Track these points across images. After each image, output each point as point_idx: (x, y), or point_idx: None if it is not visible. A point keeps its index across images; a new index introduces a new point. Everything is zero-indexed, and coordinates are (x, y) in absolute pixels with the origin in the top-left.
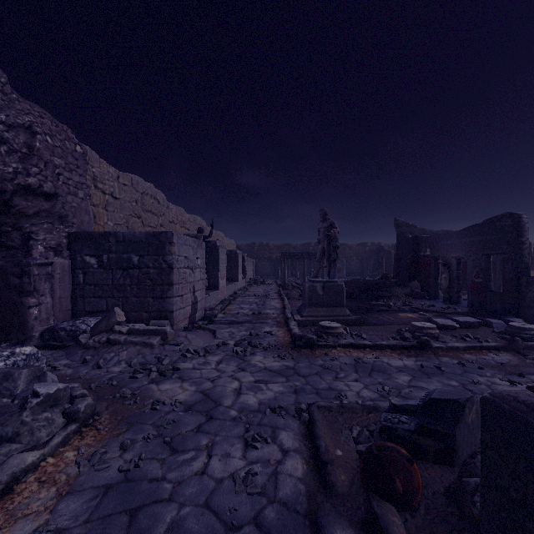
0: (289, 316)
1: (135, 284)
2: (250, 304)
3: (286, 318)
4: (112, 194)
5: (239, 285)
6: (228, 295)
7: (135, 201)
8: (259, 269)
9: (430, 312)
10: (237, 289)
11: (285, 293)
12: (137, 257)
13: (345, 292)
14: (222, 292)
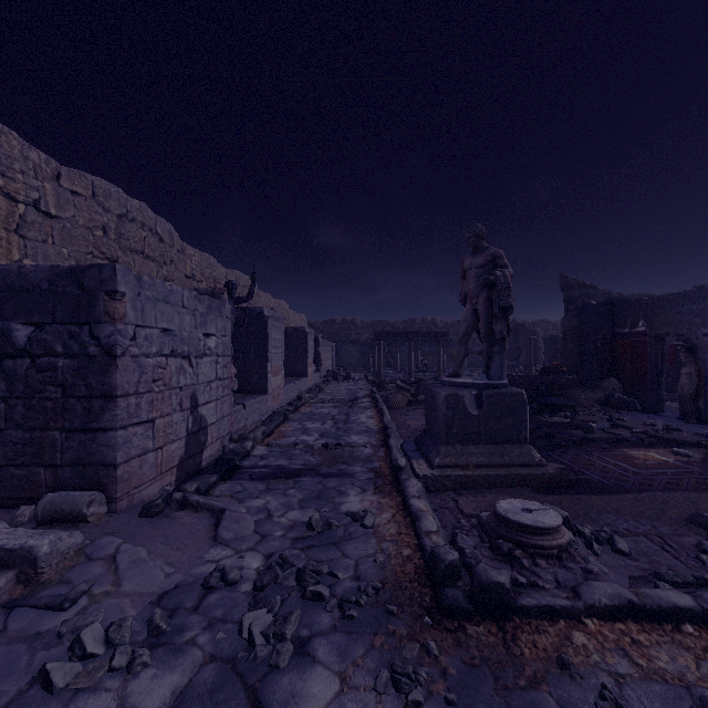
0: (401, 463)
1: (20, 397)
2: (323, 419)
3: (395, 467)
4: (37, 206)
5: (310, 383)
6: (287, 401)
7: (101, 228)
8: (342, 358)
9: (684, 445)
10: (305, 388)
11: (383, 396)
12: (27, 328)
13: (527, 410)
14: (275, 397)
